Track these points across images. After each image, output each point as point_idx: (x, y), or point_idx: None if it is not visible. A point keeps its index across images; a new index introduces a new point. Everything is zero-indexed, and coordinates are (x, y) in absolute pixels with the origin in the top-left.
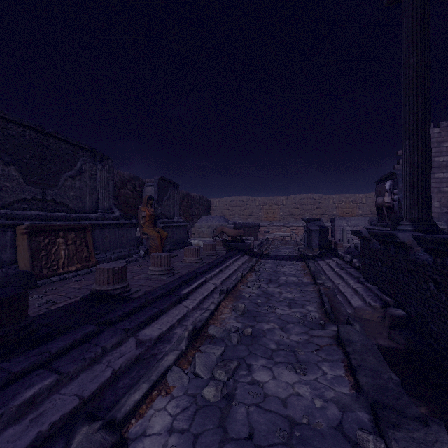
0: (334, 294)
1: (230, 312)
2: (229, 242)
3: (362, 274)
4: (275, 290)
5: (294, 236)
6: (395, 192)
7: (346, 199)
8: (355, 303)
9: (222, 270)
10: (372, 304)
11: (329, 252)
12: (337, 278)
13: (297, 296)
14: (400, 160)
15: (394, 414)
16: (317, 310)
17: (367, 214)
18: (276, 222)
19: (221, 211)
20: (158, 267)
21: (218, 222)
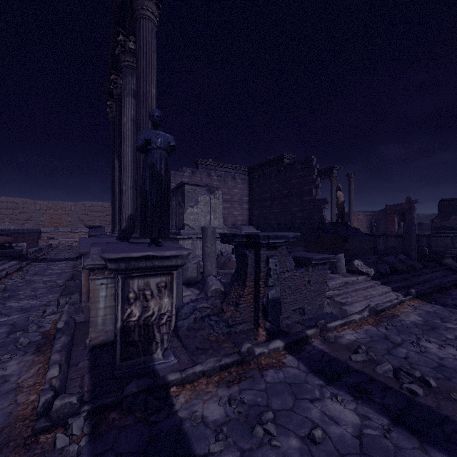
0: (81, 273)
1: None
2: None
3: None
4: (38, 278)
5: None
6: None
7: None
8: None
9: None
10: None
11: None
12: None
13: (54, 278)
14: None
15: (66, 295)
16: (63, 282)
17: None
18: (63, 228)
19: None
20: None
21: None
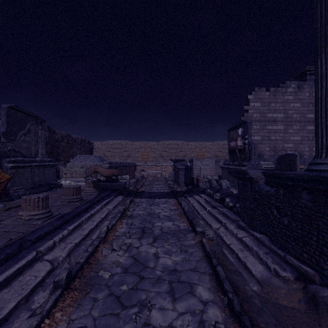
0: (222, 251)
1: None
2: (103, 182)
3: (241, 217)
4: (149, 252)
5: (163, 174)
6: (246, 137)
7: (199, 145)
8: (255, 269)
9: (81, 224)
10: (282, 273)
11: (194, 187)
12: (213, 220)
13: (178, 260)
14: (244, 114)
15: None
16: (214, 297)
17: (213, 157)
18: (150, 162)
19: (103, 152)
20: None
21: (93, 161)
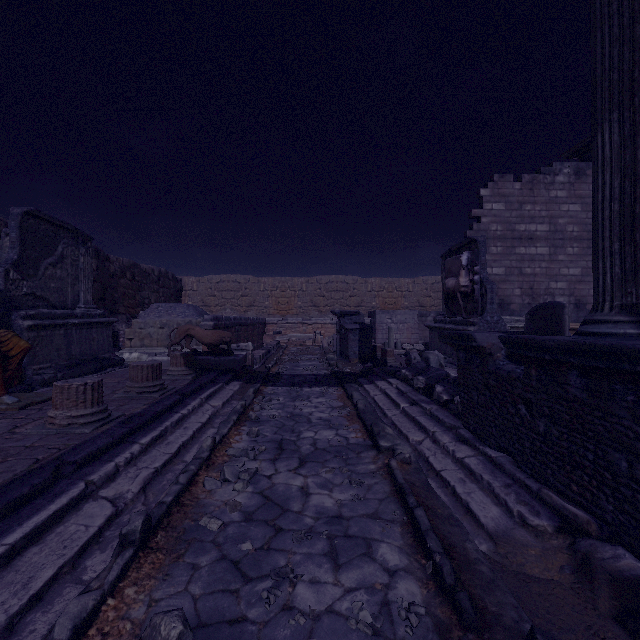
0: (425, 482)
1: None
2: (204, 356)
3: (463, 421)
4: (292, 484)
5: (319, 339)
6: (477, 270)
7: (388, 284)
8: (485, 515)
9: (165, 434)
10: (532, 520)
11: (377, 366)
12: (411, 426)
13: (345, 500)
14: (473, 225)
15: None
16: (409, 562)
17: (415, 306)
18: (292, 318)
19: (202, 298)
20: None
21: (183, 316)
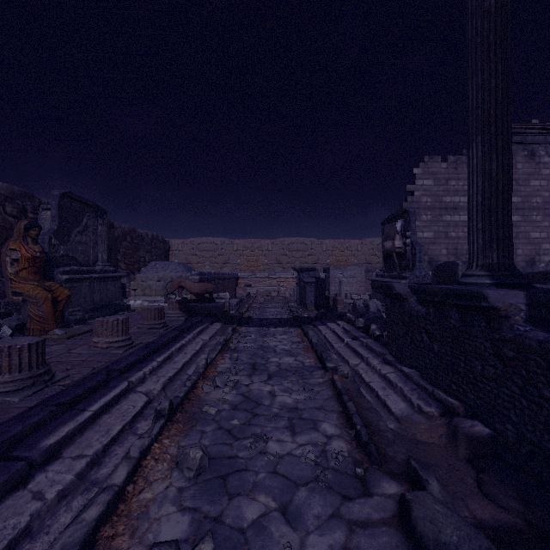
0: (357, 389)
1: (169, 473)
2: (192, 302)
3: (388, 349)
4: (263, 390)
5: (282, 291)
6: (408, 235)
7: (340, 245)
8: (395, 407)
9: (172, 356)
10: (425, 409)
11: (329, 311)
12: (352, 354)
13: (300, 399)
14: (408, 197)
15: None
16: (341, 432)
17: (363, 263)
18: (260, 273)
19: (185, 256)
20: (2, 373)
21: (175, 271)
